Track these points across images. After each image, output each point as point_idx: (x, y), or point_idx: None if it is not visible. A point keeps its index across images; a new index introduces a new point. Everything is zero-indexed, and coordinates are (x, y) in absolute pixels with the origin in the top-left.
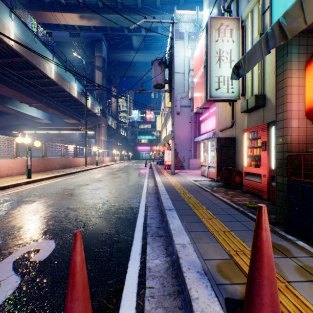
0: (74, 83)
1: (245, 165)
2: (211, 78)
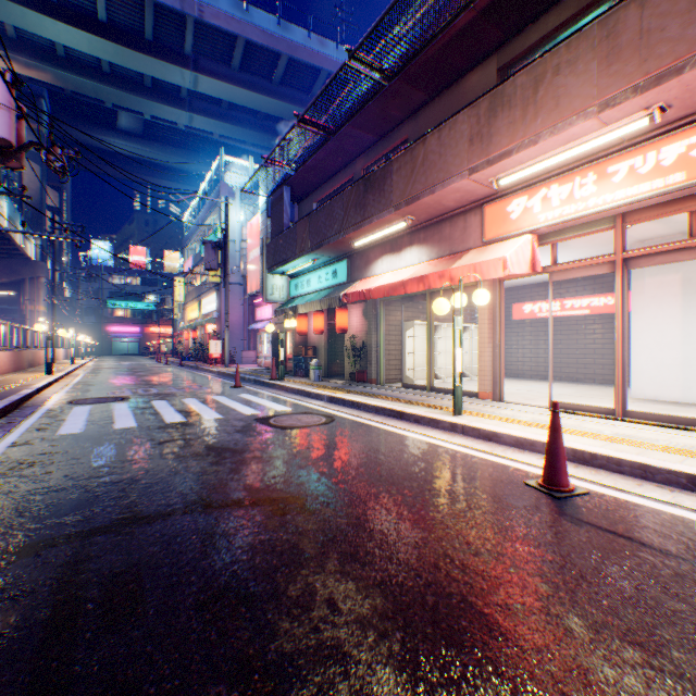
0: (5, 203)
1: (289, 353)
2: (267, 285)
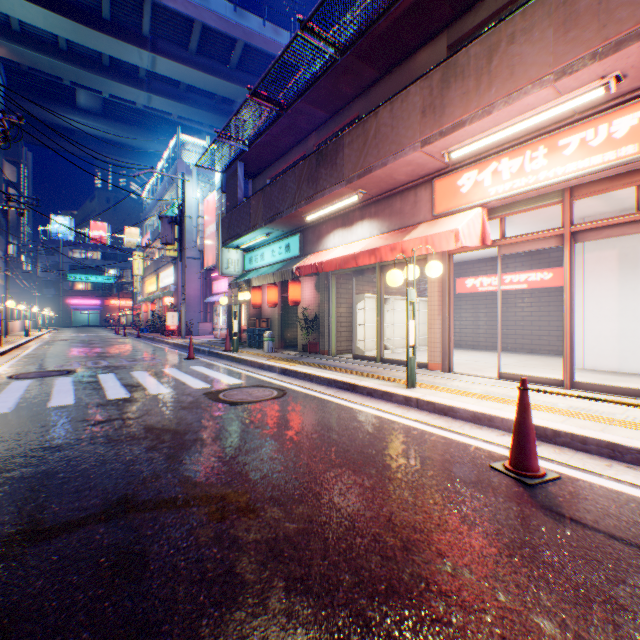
0: None
1: (244, 325)
2: (223, 259)
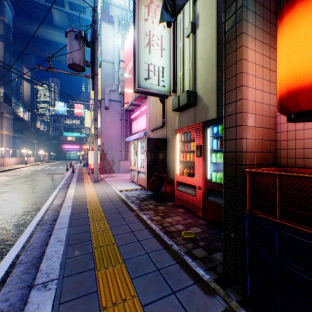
0: None
1: (177, 172)
2: (140, 64)
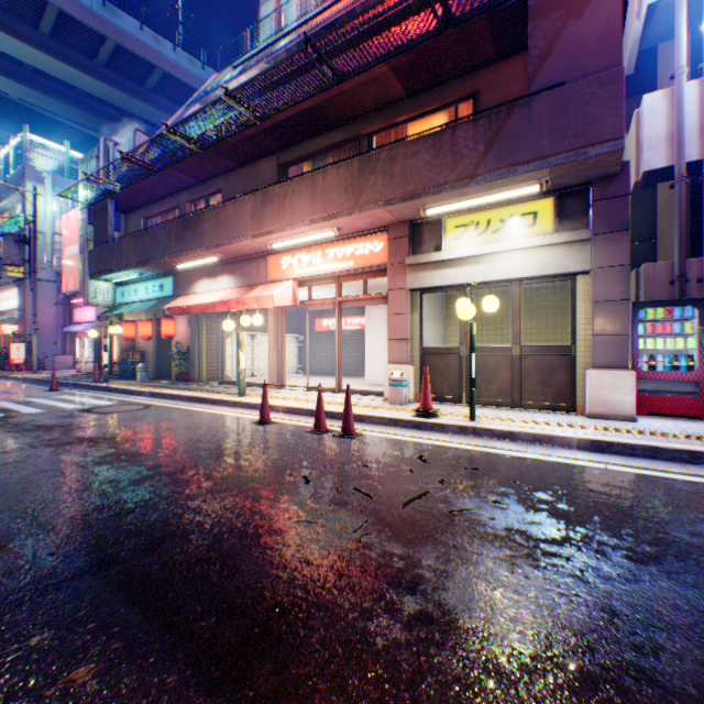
0: None
1: (116, 357)
2: (90, 288)
